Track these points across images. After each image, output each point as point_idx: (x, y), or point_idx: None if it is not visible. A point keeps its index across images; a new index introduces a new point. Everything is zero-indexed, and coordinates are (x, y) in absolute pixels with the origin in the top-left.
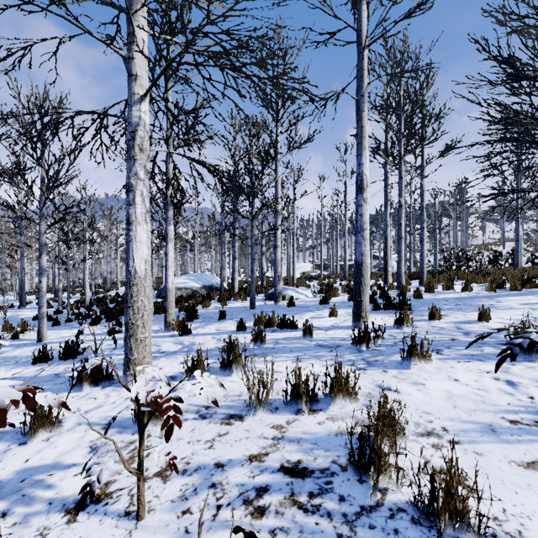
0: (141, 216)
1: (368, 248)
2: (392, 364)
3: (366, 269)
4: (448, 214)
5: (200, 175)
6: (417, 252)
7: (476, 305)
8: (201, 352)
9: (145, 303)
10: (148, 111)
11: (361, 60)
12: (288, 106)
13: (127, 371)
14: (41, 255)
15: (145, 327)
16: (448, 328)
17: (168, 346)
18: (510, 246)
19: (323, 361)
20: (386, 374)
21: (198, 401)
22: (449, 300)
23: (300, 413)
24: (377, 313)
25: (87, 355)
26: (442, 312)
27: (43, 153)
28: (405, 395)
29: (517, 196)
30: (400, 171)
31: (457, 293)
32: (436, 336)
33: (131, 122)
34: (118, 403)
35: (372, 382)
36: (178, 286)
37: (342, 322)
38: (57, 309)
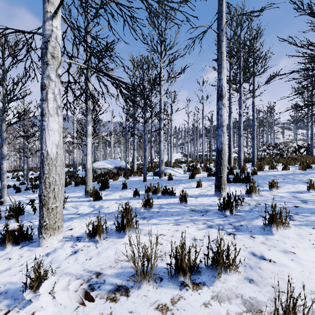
0: (53, 110)
1: (226, 139)
2: (255, 229)
3: (224, 154)
4: (263, 124)
5: (105, 86)
6: (244, 147)
7: (298, 179)
8: (100, 218)
9: (55, 179)
10: (60, 28)
11: (221, 4)
12: (168, 49)
13: (40, 234)
14: (3, 146)
15: (56, 198)
16: (287, 196)
17: (83, 209)
18: (300, 143)
19: (197, 225)
20: (254, 240)
21: (92, 266)
22: (276, 176)
23: (184, 287)
24: (230, 185)
25: (26, 215)
26: (276, 184)
27: (2, 76)
28: (282, 266)
29: (311, 110)
30: (240, 92)
31: (280, 171)
32: (281, 203)
33: (44, 34)
34: (24, 266)
35: (245, 249)
36: (99, 167)
37: (206, 191)
38: (21, 182)
